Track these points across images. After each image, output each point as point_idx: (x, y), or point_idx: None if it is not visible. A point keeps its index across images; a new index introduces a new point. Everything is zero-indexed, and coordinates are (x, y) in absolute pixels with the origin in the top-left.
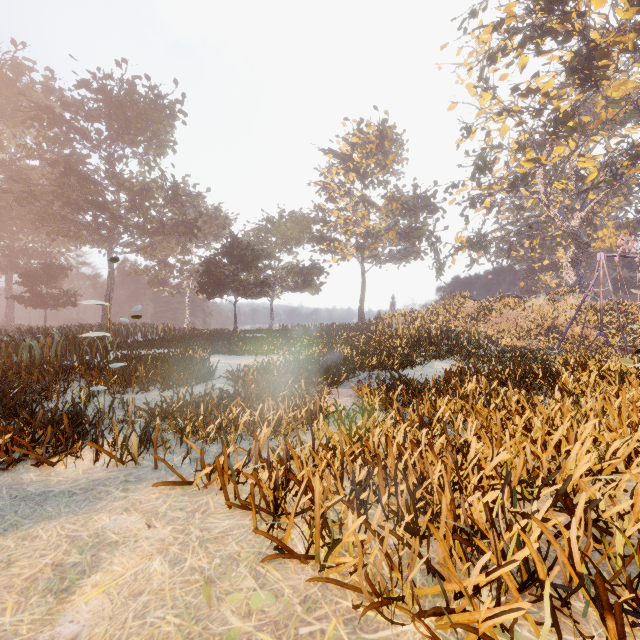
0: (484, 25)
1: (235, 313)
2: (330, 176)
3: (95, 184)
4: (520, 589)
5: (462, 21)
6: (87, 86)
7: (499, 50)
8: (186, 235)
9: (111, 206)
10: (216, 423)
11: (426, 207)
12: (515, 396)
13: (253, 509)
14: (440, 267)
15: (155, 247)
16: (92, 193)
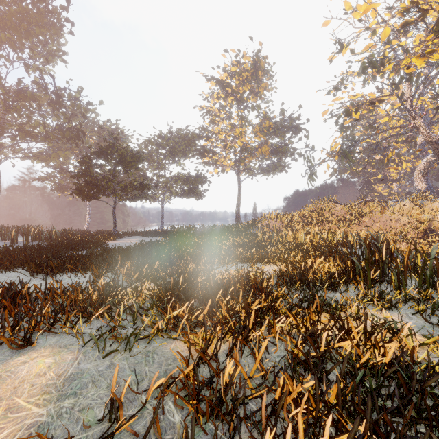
0: None
1: (114, 216)
2: (212, 100)
3: None
4: None
5: None
6: None
7: None
8: (74, 141)
9: None
10: None
11: (291, 128)
12: None
13: None
14: (313, 173)
15: (49, 154)
16: None
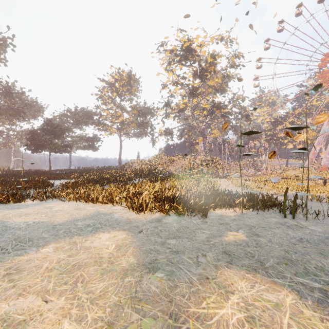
0: (166, 50)
1: (50, 161)
2: (103, 92)
3: None
4: (125, 201)
5: (158, 46)
6: None
7: (172, 60)
8: (15, 115)
9: None
10: (66, 192)
11: (150, 113)
12: (148, 183)
13: (83, 199)
14: (153, 142)
15: None
16: None
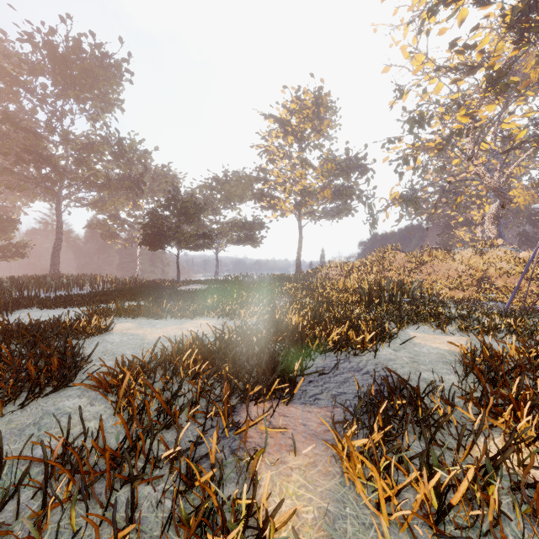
0: None
1: (178, 264)
2: (270, 139)
3: (35, 135)
4: None
5: None
6: (30, 39)
7: (440, 1)
8: (133, 190)
9: (53, 158)
10: None
11: (357, 168)
12: None
13: None
14: (374, 221)
15: (105, 202)
16: (36, 146)
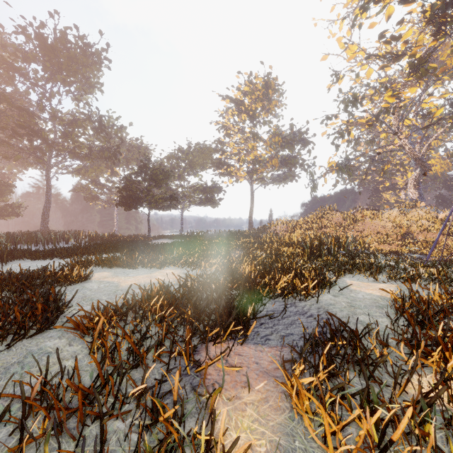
0: None
1: (149, 222)
2: (227, 117)
3: (27, 112)
4: None
5: None
6: (23, 32)
7: None
8: (111, 159)
9: (43, 132)
10: None
11: (300, 141)
12: None
13: None
14: (314, 186)
15: (87, 169)
16: (29, 122)
